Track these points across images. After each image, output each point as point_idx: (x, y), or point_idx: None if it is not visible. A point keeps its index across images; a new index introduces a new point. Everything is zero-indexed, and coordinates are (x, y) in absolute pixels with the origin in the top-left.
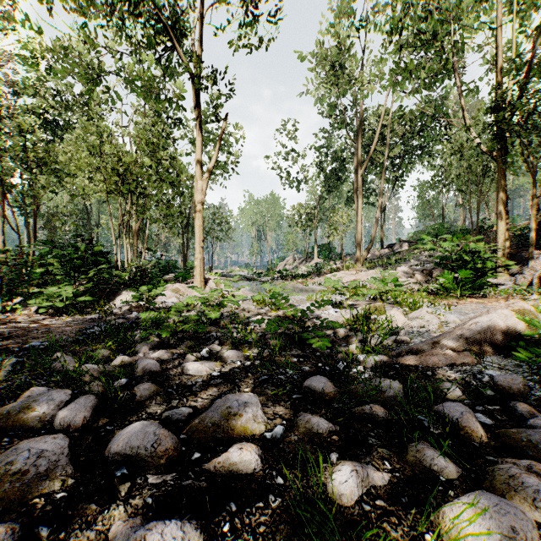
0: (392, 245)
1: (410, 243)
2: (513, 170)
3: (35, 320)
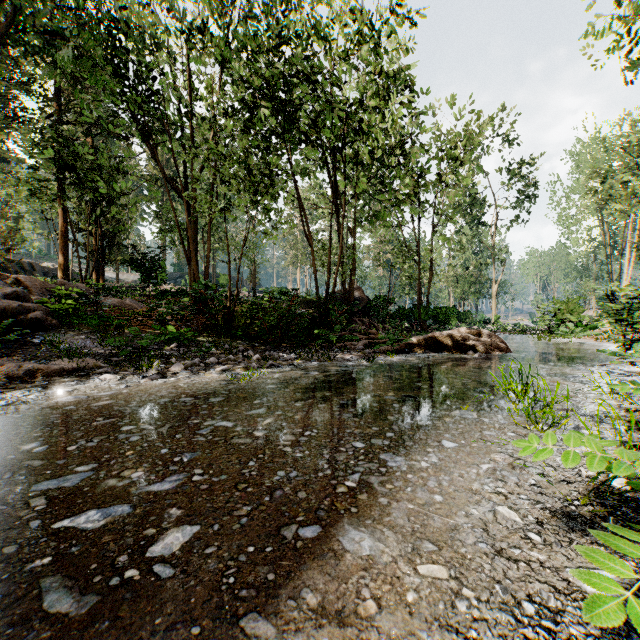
0: None
1: None
2: None
3: None
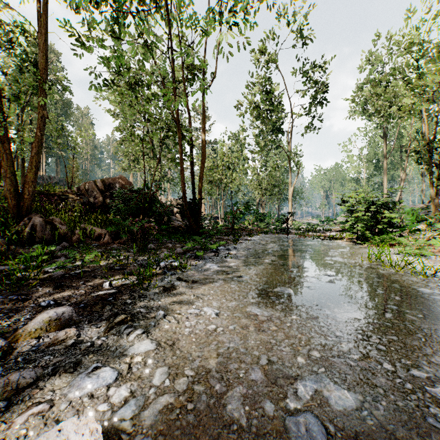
0: None
1: None
2: None
3: None
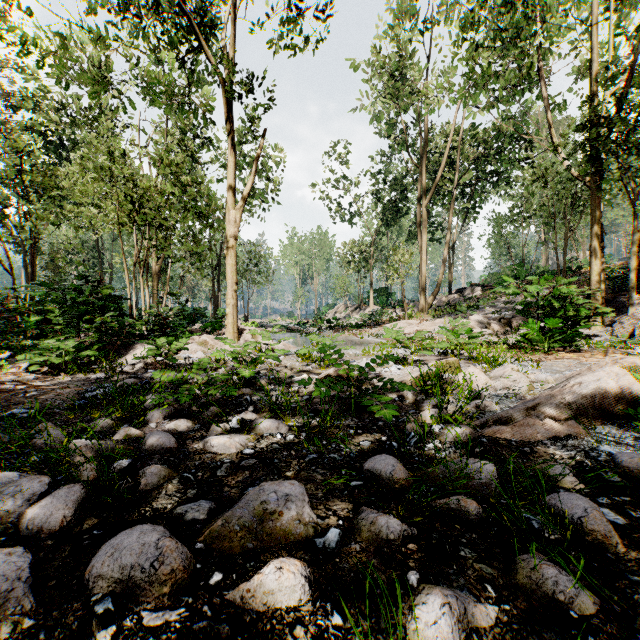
0: (462, 290)
1: (483, 288)
2: (607, 200)
3: (24, 380)
